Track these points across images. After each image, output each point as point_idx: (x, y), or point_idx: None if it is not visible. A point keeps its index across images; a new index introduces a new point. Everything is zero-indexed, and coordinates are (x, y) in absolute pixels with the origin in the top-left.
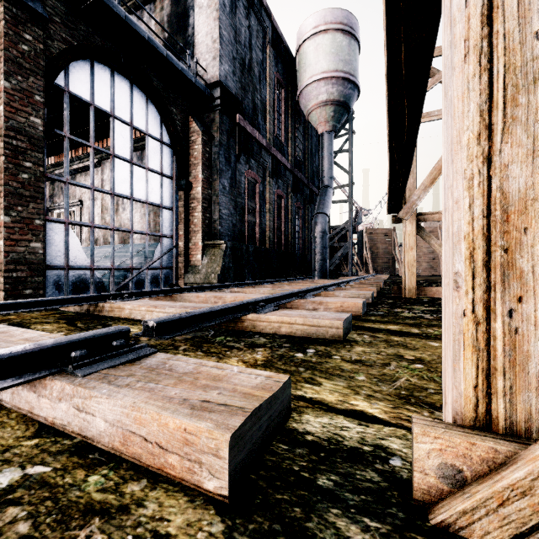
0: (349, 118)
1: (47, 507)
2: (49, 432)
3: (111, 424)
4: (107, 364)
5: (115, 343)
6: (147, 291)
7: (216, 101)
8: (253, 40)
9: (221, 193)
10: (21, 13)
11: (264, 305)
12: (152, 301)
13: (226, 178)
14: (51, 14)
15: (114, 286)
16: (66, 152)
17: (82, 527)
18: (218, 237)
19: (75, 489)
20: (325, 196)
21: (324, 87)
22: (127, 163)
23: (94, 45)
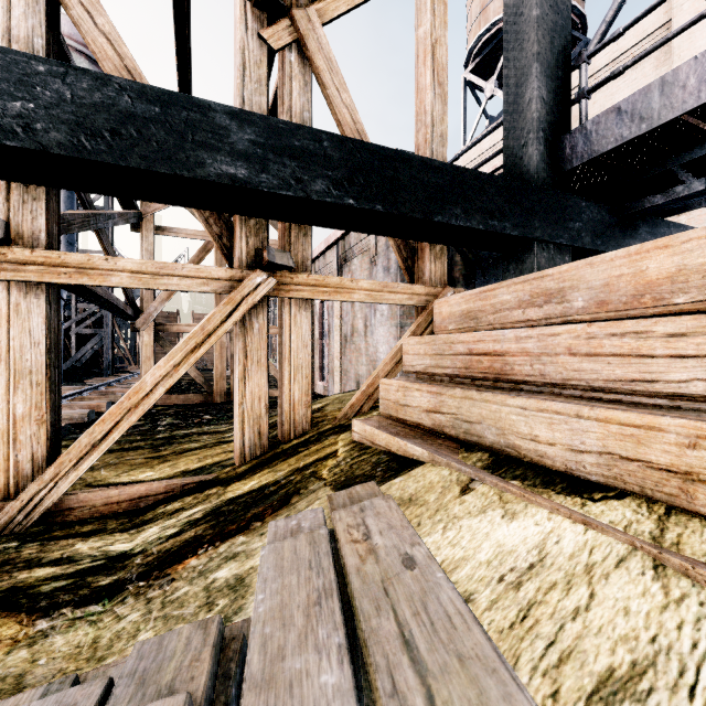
0: None
1: None
2: None
3: None
4: None
5: None
6: None
7: None
8: None
9: None
10: None
11: None
12: None
13: None
14: None
15: None
16: None
17: None
18: None
19: None
20: None
21: None
22: None
23: None
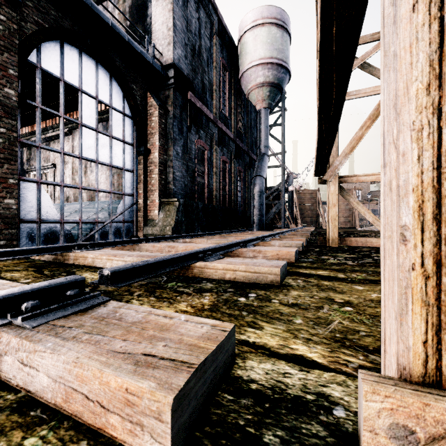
0: (281, 97)
1: None
2: None
3: (54, 379)
4: (58, 314)
5: (69, 292)
6: (109, 242)
7: (171, 80)
8: (202, 30)
9: (175, 158)
10: None
11: (210, 254)
12: (113, 251)
13: (179, 145)
14: None
15: (82, 237)
16: (38, 121)
17: None
18: (172, 195)
19: None
20: (262, 162)
21: (261, 71)
22: (93, 131)
23: (64, 28)
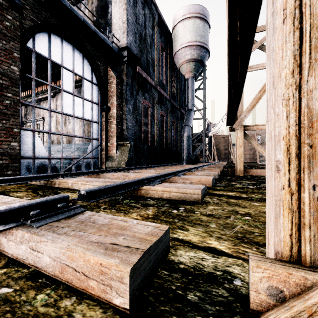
0: (203, 69)
1: None
2: (14, 264)
3: (53, 259)
4: (53, 219)
5: (59, 205)
6: (82, 172)
7: (125, 58)
8: (146, 22)
9: (128, 113)
10: (5, 2)
11: (153, 180)
12: (85, 178)
13: (130, 104)
14: (24, 4)
15: (63, 169)
16: (33, 88)
17: None
18: (126, 139)
19: (27, 305)
20: (189, 115)
21: (189, 51)
22: (71, 95)
23: (51, 23)
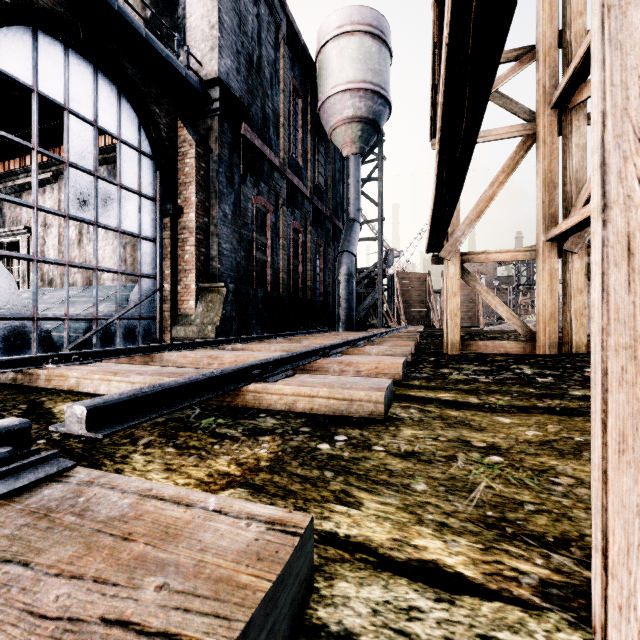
0: (378, 140)
1: None
2: None
3: None
4: None
5: None
6: (111, 350)
7: (215, 104)
8: (262, 34)
9: (222, 222)
10: None
11: (273, 369)
12: (115, 365)
13: (227, 203)
14: None
15: (70, 343)
16: None
17: None
18: (217, 278)
19: None
20: (351, 232)
21: (350, 100)
22: (89, 176)
23: (37, 6)
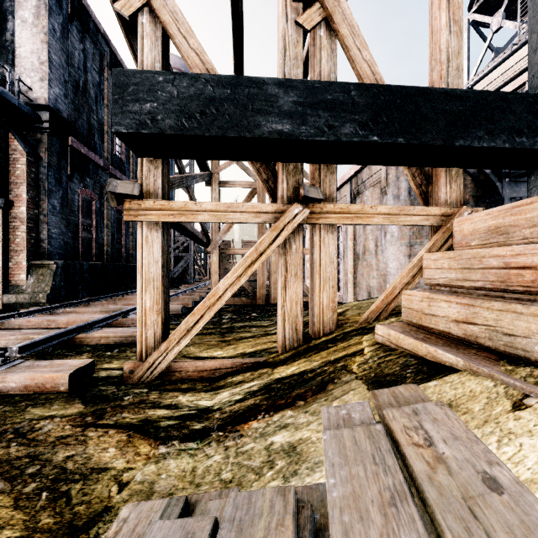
0: None
1: (5, 404)
2: None
3: (19, 383)
4: (3, 368)
5: (1, 359)
6: None
7: (45, 123)
8: (88, 63)
9: (51, 213)
10: None
11: (91, 327)
12: None
13: (56, 198)
14: None
15: None
16: None
17: (22, 403)
18: (47, 256)
19: (12, 400)
20: None
21: None
22: None
23: None
